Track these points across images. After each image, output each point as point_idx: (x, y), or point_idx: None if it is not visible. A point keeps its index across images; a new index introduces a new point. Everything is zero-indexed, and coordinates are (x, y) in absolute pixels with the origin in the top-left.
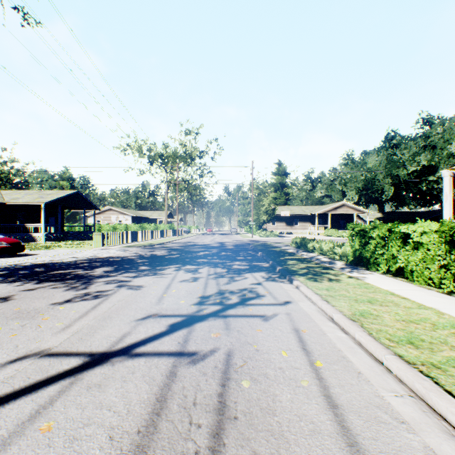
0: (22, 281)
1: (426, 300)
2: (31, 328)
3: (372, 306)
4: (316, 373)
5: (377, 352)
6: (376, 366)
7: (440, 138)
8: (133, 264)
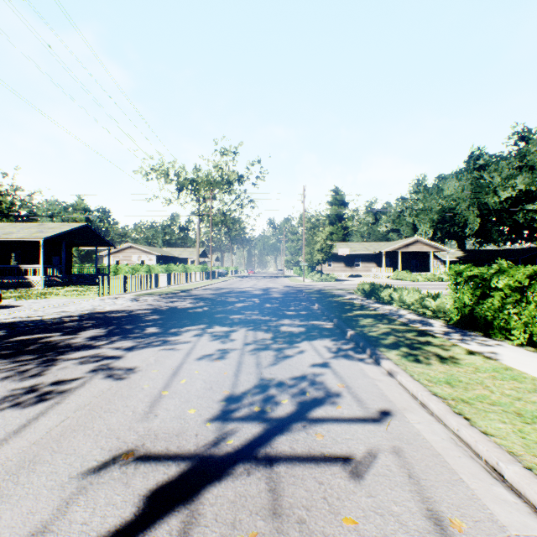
0: None
1: None
2: None
3: None
4: None
5: None
6: None
7: None
8: (139, 323)
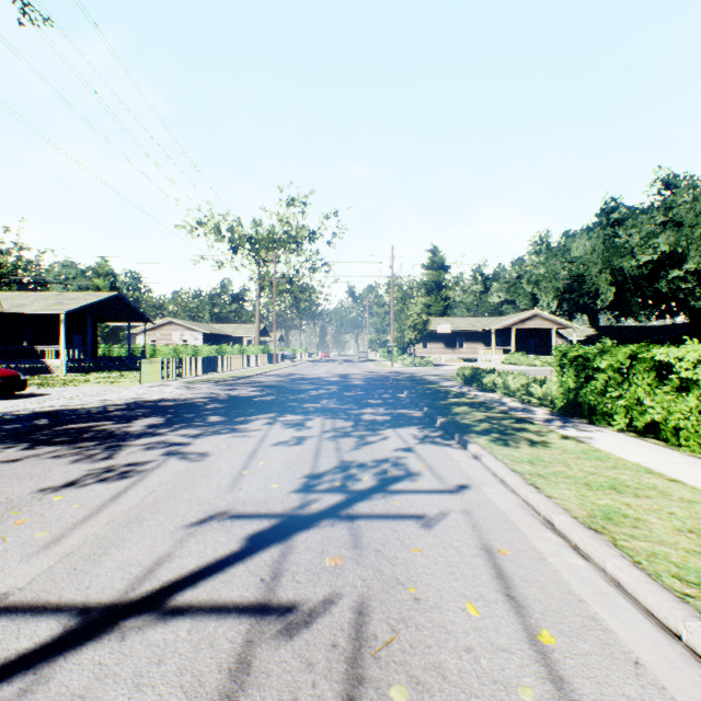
0: (5, 443)
1: None
2: None
3: (621, 498)
4: (545, 664)
5: (665, 610)
6: (667, 644)
7: (688, 210)
8: (198, 411)
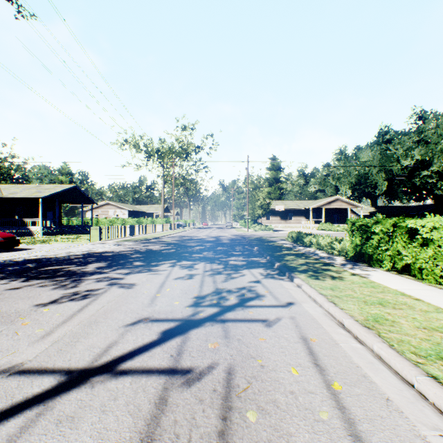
0: (10, 278)
1: (441, 302)
2: (7, 336)
3: (384, 310)
4: (335, 400)
5: (405, 371)
6: (406, 389)
7: (433, 133)
8: (127, 259)
